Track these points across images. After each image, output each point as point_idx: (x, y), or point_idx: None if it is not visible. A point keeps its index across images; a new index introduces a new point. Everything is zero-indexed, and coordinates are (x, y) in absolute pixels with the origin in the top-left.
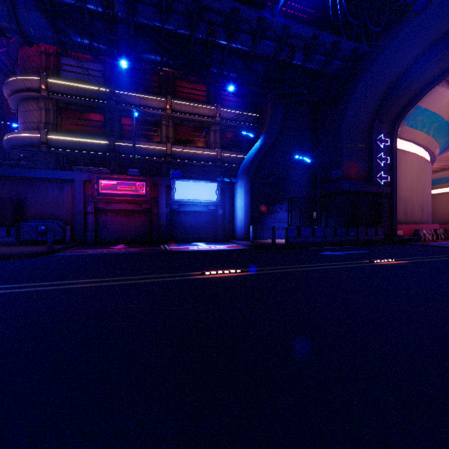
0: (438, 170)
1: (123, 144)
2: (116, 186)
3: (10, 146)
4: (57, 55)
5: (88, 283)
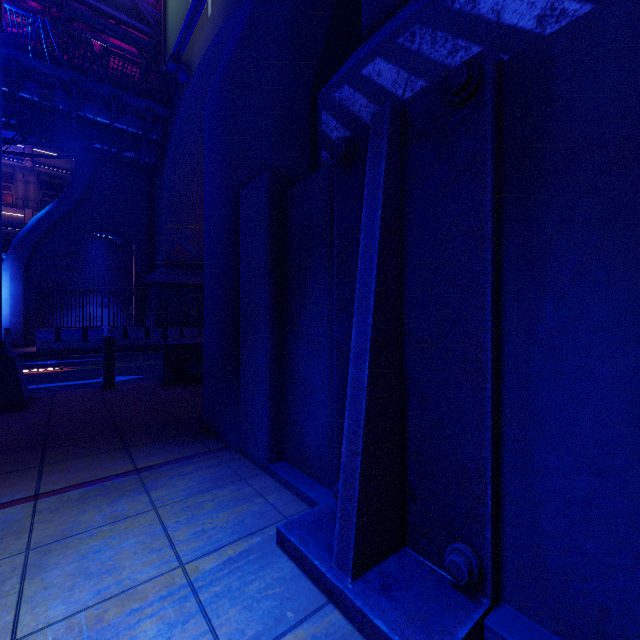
0: None
1: None
2: None
3: None
4: None
5: None
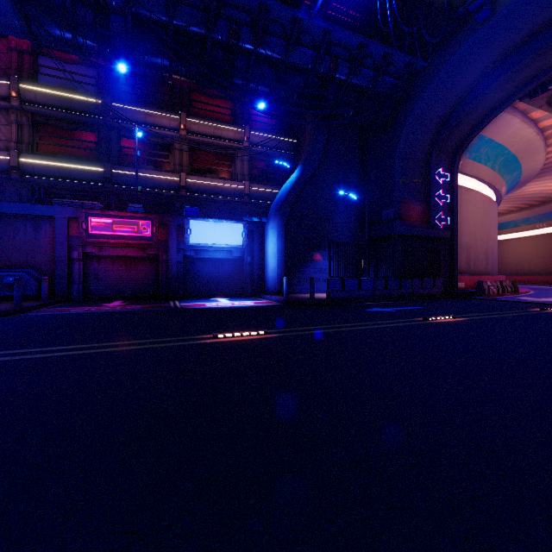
0: (505, 213)
1: (123, 173)
2: (112, 225)
3: None
4: (33, 53)
5: (57, 351)
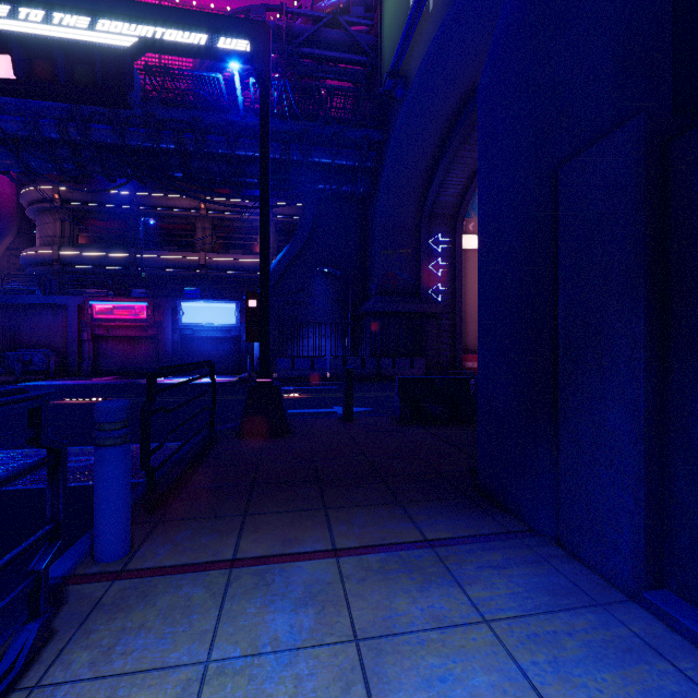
0: None
1: (146, 256)
2: (113, 310)
3: (26, 265)
4: None
5: None
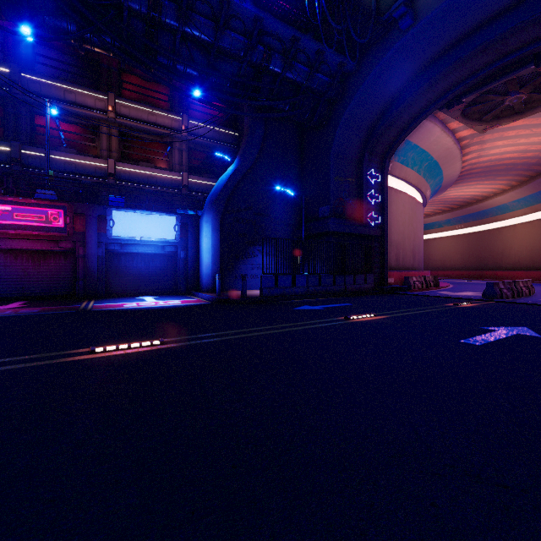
0: (431, 214)
1: (36, 154)
2: (12, 213)
3: None
4: None
5: None
